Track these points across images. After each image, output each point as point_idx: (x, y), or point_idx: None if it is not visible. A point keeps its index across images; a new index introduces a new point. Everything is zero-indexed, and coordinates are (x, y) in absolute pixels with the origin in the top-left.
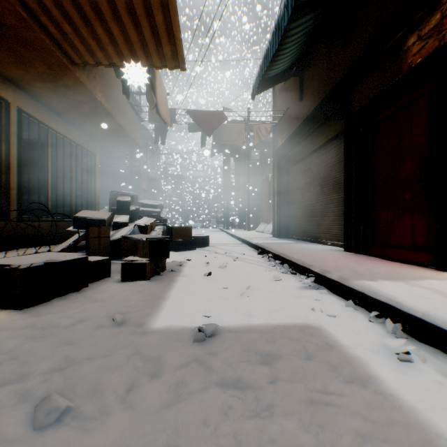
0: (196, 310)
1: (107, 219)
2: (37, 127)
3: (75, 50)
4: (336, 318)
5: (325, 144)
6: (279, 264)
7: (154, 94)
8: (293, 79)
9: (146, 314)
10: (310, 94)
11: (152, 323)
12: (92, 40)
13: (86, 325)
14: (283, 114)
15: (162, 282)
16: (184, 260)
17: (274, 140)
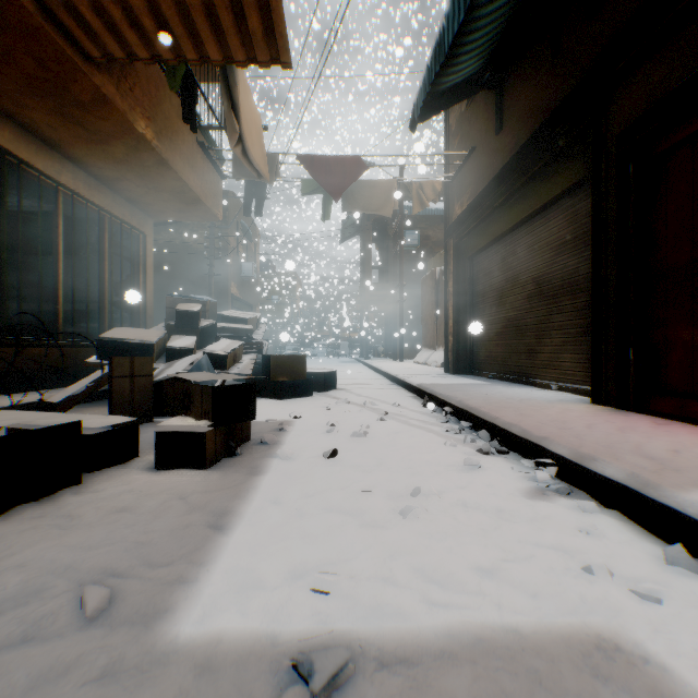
0: (297, 565)
1: (158, 343)
2: (37, 183)
3: (86, 29)
4: (663, 607)
5: (546, 207)
6: (469, 429)
7: (237, 119)
8: (483, 96)
9: (170, 581)
10: (517, 118)
11: (176, 616)
12: (113, 4)
13: (1, 626)
14: (465, 160)
15: (236, 472)
16: (289, 419)
17: (448, 208)
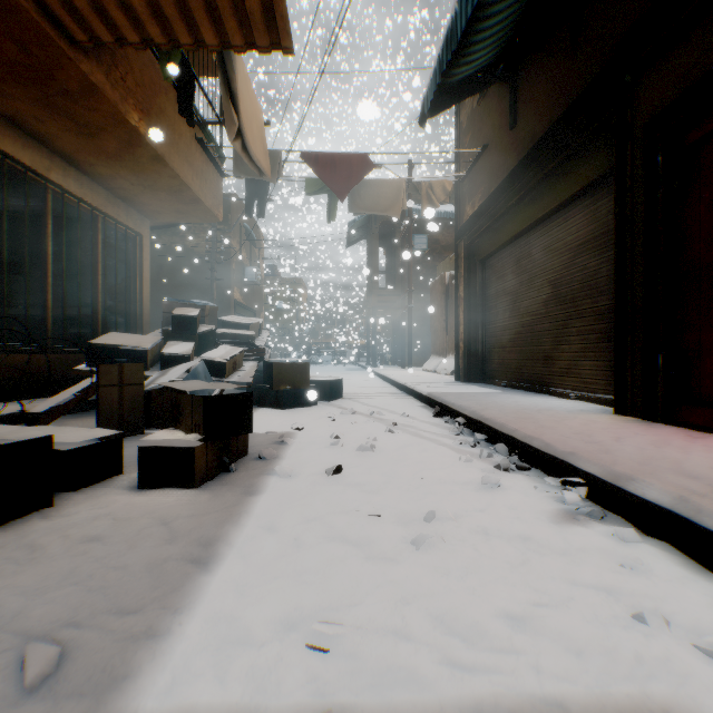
0: (291, 612)
1: (152, 349)
2: (25, 180)
3: (71, 10)
4: None
5: (563, 206)
6: (484, 442)
7: (236, 110)
8: (496, 91)
9: (136, 634)
10: (533, 111)
11: (137, 685)
12: None
13: None
14: (477, 158)
15: (228, 492)
16: (291, 431)
17: (458, 209)
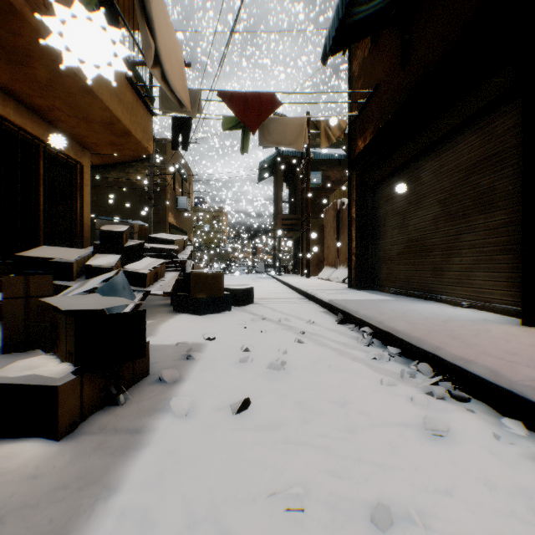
0: None
1: (79, 261)
2: None
3: None
4: None
5: (454, 131)
6: (399, 357)
7: (152, 36)
8: (387, 37)
9: None
10: (425, 47)
11: None
12: None
13: None
14: (368, 98)
15: (98, 448)
16: (201, 341)
17: (351, 144)
